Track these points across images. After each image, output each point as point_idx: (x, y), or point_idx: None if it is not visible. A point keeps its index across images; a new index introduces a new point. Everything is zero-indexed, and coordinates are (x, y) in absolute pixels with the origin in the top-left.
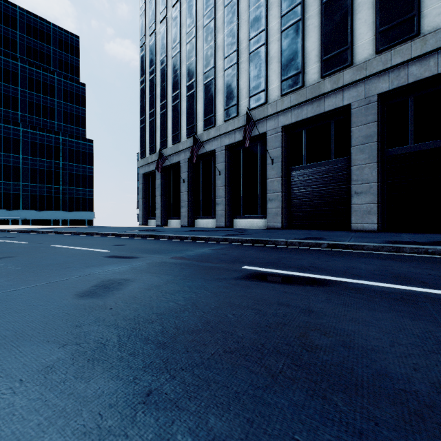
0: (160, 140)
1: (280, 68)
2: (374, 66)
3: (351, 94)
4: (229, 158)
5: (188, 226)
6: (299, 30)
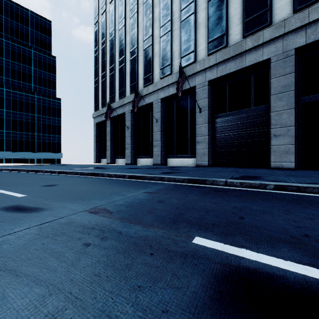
0: (110, 96)
1: (207, 32)
2: (292, 23)
3: (270, 50)
4: (164, 108)
5: (131, 164)
6: None
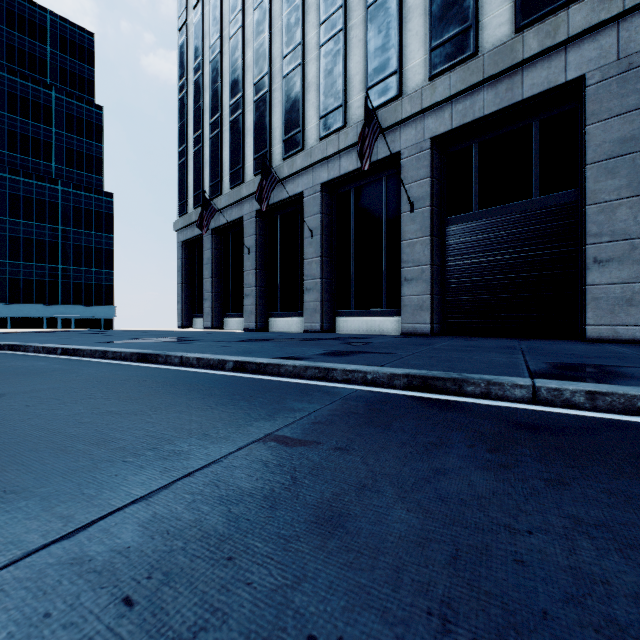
0: (211, 182)
1: (429, 25)
2: None
3: (586, 56)
4: (329, 206)
5: (256, 329)
6: None
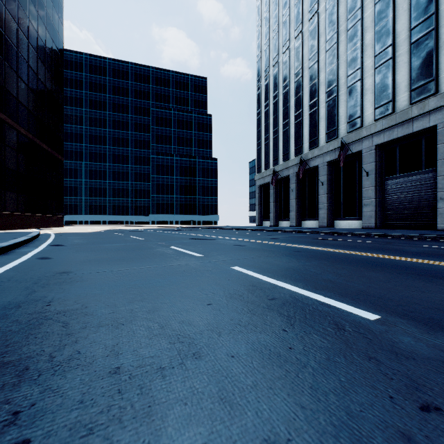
0: (273, 158)
1: (374, 98)
2: None
3: (437, 117)
4: (331, 171)
5: (296, 226)
6: (390, 67)
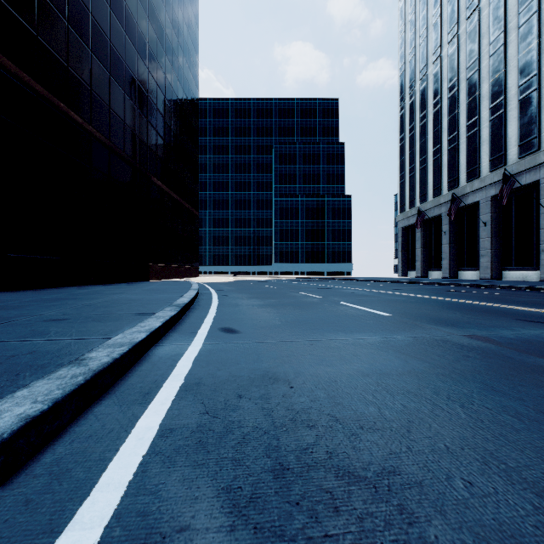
0: (420, 194)
1: None
2: None
3: None
4: (497, 207)
5: (449, 278)
6: None
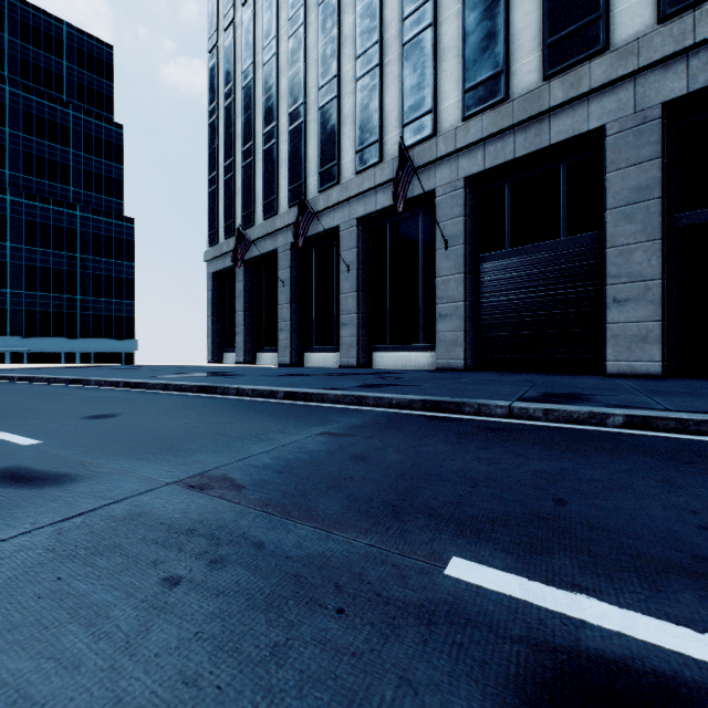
0: (243, 212)
1: (462, 67)
2: (656, 47)
3: (606, 107)
4: (365, 240)
5: (291, 364)
6: None
